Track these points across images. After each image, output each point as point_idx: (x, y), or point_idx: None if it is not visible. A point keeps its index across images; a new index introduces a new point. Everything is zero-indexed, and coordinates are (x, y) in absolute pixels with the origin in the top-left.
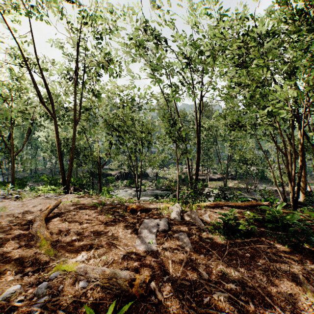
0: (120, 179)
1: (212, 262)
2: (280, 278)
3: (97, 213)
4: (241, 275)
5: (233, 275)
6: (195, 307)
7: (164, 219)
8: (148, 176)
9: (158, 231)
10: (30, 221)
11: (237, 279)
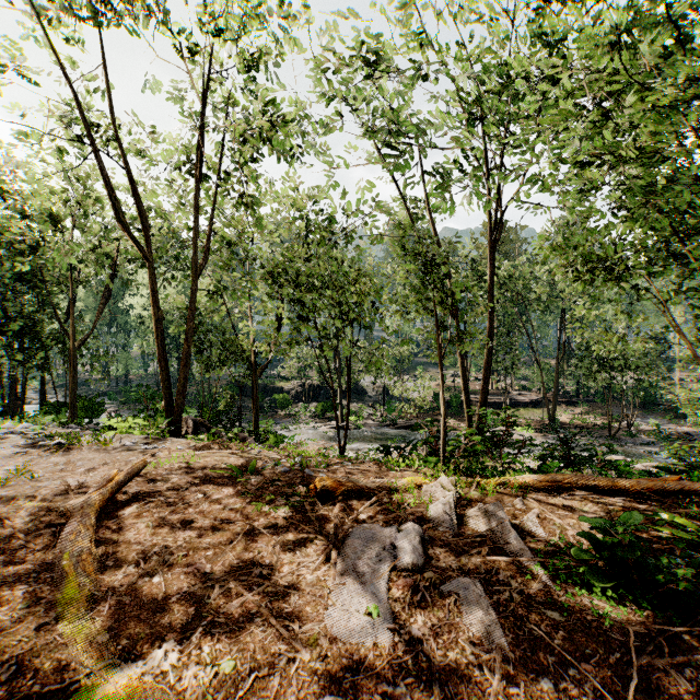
0: (302, 400)
1: None
2: None
3: (232, 497)
4: None
5: None
6: None
7: (411, 527)
8: (366, 394)
9: (393, 569)
10: (63, 513)
11: None
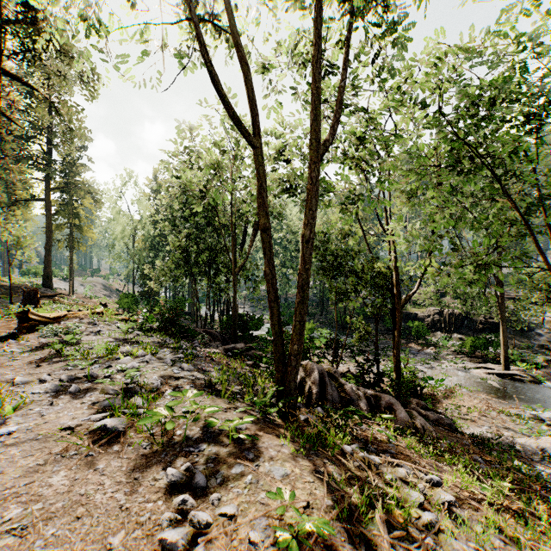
0: (440, 329)
1: None
2: None
3: None
4: None
5: None
6: None
7: None
8: (531, 330)
9: None
10: None
11: None
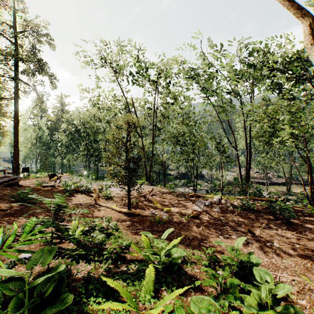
0: (178, 178)
1: (227, 216)
2: (255, 222)
3: (172, 196)
4: (237, 220)
5: (234, 219)
6: (214, 221)
7: (208, 200)
8: (204, 177)
9: (204, 205)
10: (143, 195)
11: (234, 220)
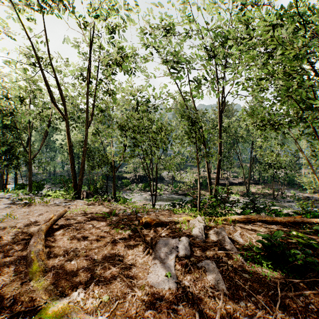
0: (135, 182)
1: None
2: None
3: (105, 226)
4: None
5: None
6: None
7: (184, 238)
8: (164, 179)
9: (177, 257)
10: (29, 234)
11: None
